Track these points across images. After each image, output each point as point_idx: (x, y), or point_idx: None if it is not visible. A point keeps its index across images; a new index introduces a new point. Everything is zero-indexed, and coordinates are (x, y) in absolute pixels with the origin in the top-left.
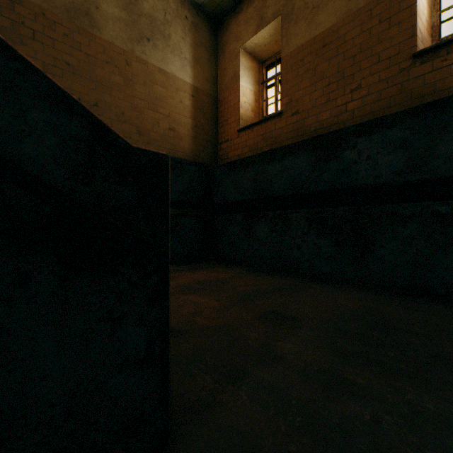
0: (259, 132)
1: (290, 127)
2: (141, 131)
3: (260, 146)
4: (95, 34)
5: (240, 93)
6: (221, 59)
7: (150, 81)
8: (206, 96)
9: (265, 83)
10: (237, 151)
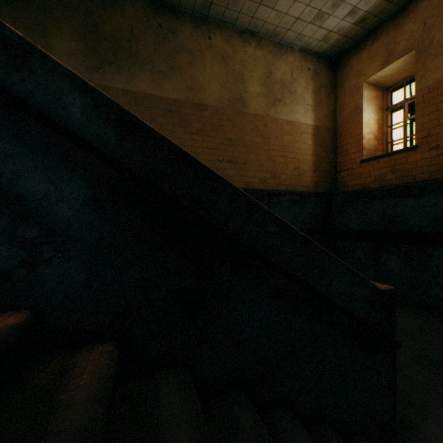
0: (386, 163)
1: (427, 161)
2: (274, 175)
3: (388, 177)
4: (245, 112)
5: (362, 126)
6: (340, 94)
7: (280, 134)
8: (325, 131)
9: (390, 109)
10: (359, 180)
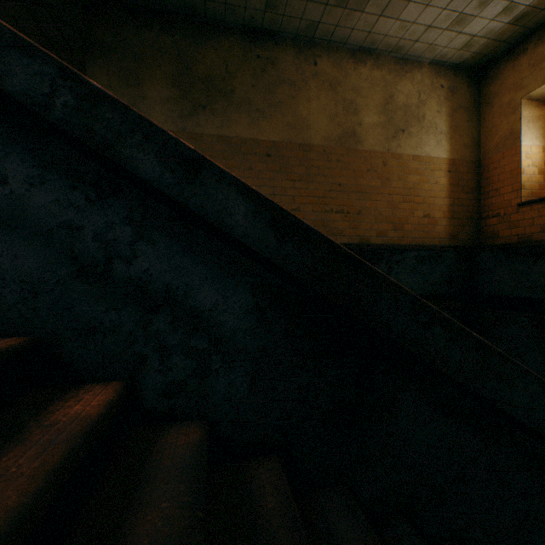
0: None
1: None
2: (396, 226)
3: None
4: (358, 149)
5: (520, 157)
6: (486, 115)
7: (404, 173)
8: (464, 165)
9: None
10: (515, 230)
